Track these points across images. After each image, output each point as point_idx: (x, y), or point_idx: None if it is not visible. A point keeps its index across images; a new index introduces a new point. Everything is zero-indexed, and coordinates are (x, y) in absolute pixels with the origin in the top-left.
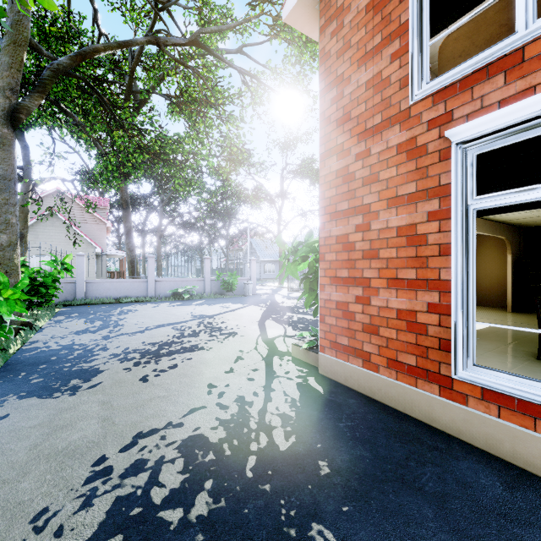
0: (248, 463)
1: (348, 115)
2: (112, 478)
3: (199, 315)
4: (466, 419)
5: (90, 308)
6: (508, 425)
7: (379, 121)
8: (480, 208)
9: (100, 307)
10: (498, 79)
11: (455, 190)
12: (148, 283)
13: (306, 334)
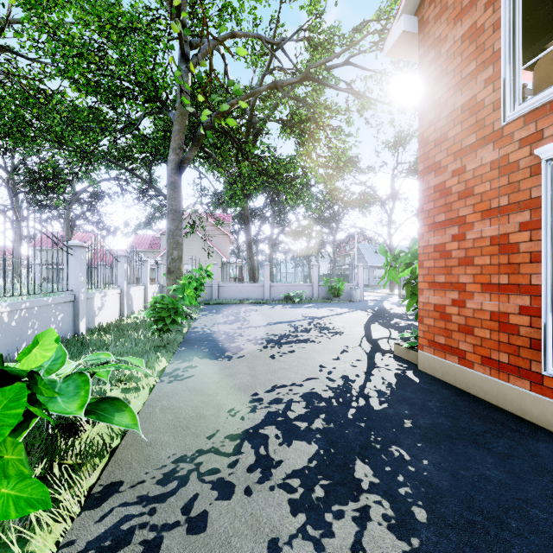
0: (350, 411)
1: (445, 135)
2: (264, 403)
3: (309, 316)
4: None
5: (222, 307)
6: None
7: (473, 140)
8: None
9: (229, 306)
10: None
11: (544, 203)
12: (264, 287)
13: (407, 334)
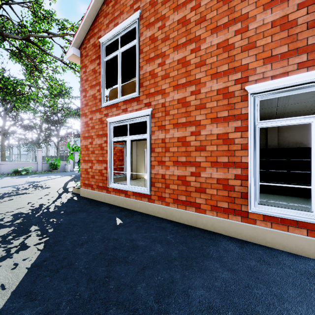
0: (37, 214)
1: (88, 103)
2: None
3: (31, 181)
4: (110, 198)
5: None
6: (116, 196)
7: (95, 109)
8: (113, 141)
9: None
10: (115, 108)
11: (108, 135)
12: None
13: (78, 182)
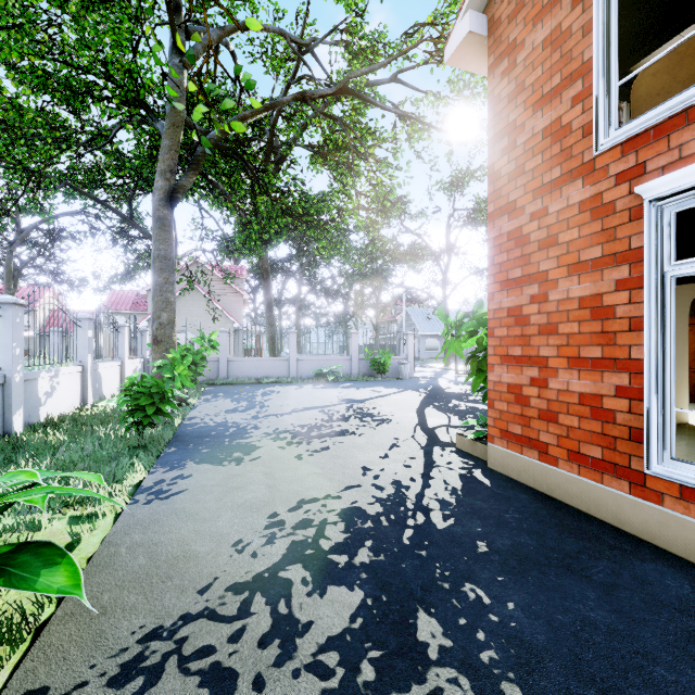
0: (405, 534)
1: (522, 168)
2: (286, 528)
3: (347, 399)
4: (661, 521)
5: (233, 388)
6: None
7: (558, 175)
8: (679, 275)
9: (242, 387)
10: None
11: (647, 255)
12: (289, 362)
13: (473, 422)
